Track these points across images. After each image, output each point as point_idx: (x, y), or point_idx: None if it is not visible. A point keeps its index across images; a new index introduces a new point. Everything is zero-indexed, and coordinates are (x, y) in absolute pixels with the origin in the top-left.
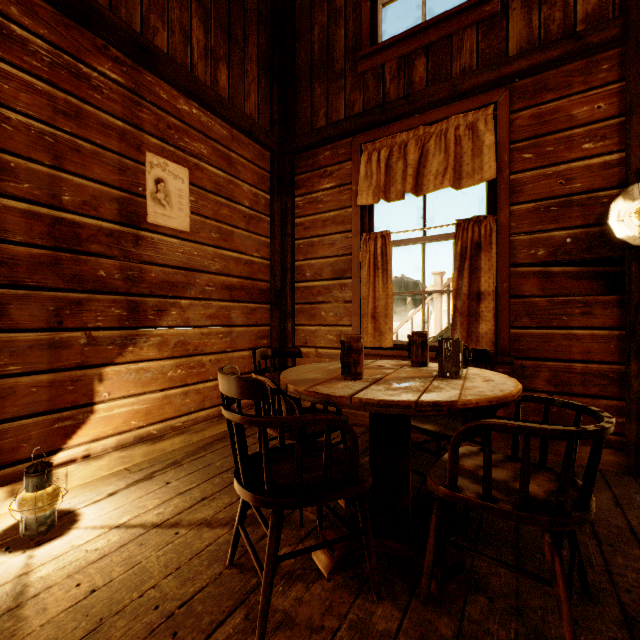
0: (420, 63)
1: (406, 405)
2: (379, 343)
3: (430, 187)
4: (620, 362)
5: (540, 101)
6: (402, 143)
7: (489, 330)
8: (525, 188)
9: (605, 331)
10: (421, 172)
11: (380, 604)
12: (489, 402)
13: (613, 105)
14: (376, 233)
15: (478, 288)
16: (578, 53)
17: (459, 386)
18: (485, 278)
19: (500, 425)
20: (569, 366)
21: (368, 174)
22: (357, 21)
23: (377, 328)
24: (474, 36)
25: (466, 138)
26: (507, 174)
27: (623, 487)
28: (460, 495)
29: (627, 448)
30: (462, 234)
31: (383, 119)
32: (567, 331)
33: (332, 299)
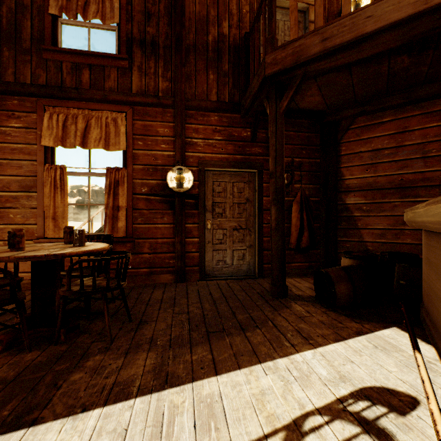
0: (86, 72)
1: (40, 256)
2: (59, 235)
3: (92, 146)
4: (174, 237)
5: (146, 119)
6: (75, 115)
7: (123, 225)
8: (140, 158)
9: (169, 225)
10: (87, 135)
11: (31, 353)
12: (84, 252)
13: (172, 132)
14: (56, 165)
15: (118, 204)
16: (159, 105)
17: (77, 249)
18: (121, 199)
19: (85, 260)
20: (157, 241)
21: (50, 126)
22: (42, 23)
23: (57, 225)
24: (116, 73)
25: (112, 125)
26: (132, 149)
27: (170, 287)
28: (71, 291)
29: (175, 272)
30: (110, 175)
31: (61, 96)
32: (156, 225)
33: (20, 206)
